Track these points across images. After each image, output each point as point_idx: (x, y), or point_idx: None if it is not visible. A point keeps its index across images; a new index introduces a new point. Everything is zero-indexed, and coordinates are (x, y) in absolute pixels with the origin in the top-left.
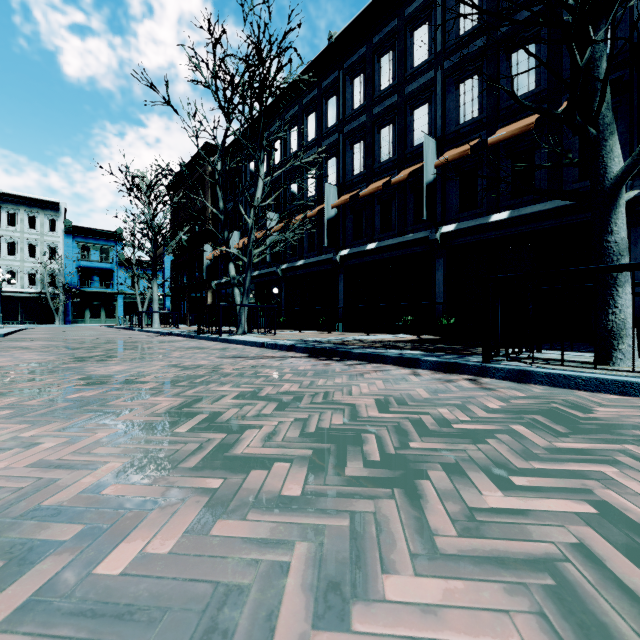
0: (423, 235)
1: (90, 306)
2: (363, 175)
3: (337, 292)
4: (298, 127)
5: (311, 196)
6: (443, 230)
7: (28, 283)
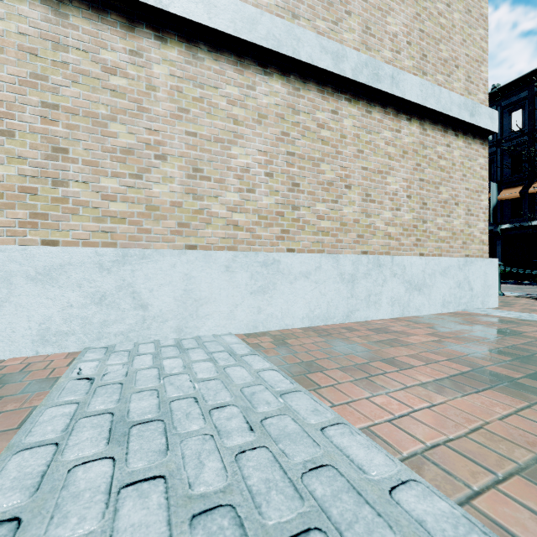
0: (489, 229)
1: None
2: None
3: None
4: None
5: None
6: (501, 227)
7: None
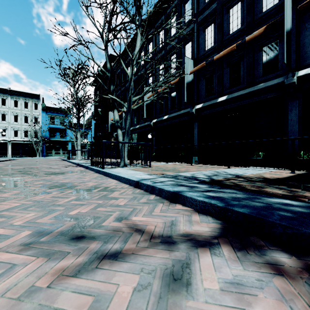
0: (276, 82)
1: (54, 148)
2: (214, 48)
3: (192, 135)
4: (164, 29)
5: (173, 72)
6: (300, 73)
7: (24, 136)
